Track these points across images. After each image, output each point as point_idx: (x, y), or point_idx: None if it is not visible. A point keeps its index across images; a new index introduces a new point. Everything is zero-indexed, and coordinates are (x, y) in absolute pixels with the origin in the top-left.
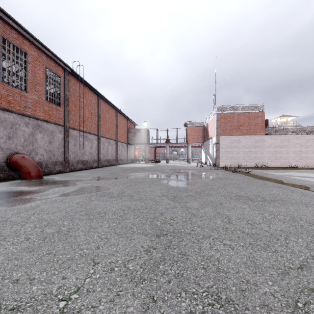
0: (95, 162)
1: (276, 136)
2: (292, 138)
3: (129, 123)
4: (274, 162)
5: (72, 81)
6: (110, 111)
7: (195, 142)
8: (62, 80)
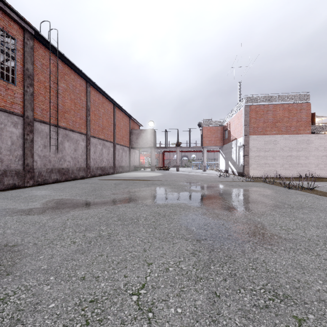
0: (81, 170)
1: None
2: None
3: (132, 123)
4: (323, 170)
5: (40, 51)
6: (106, 105)
7: (212, 145)
8: (19, 45)
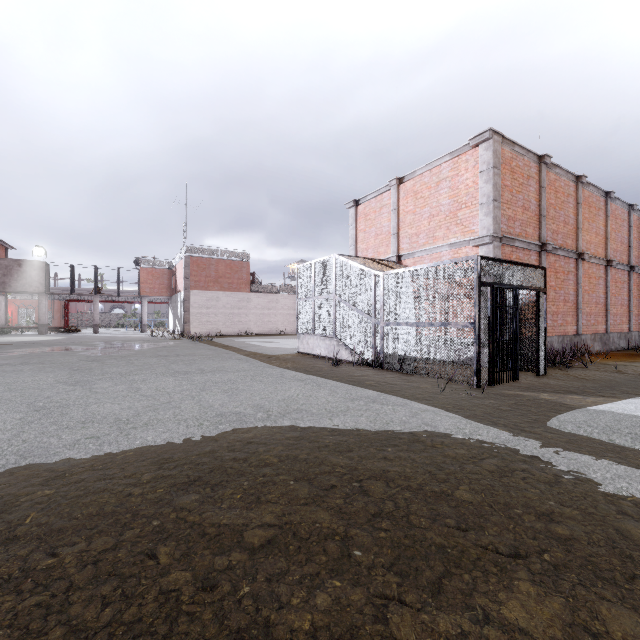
0: None
1: (264, 294)
2: (281, 298)
3: None
4: (261, 327)
5: None
6: None
7: (155, 294)
8: None
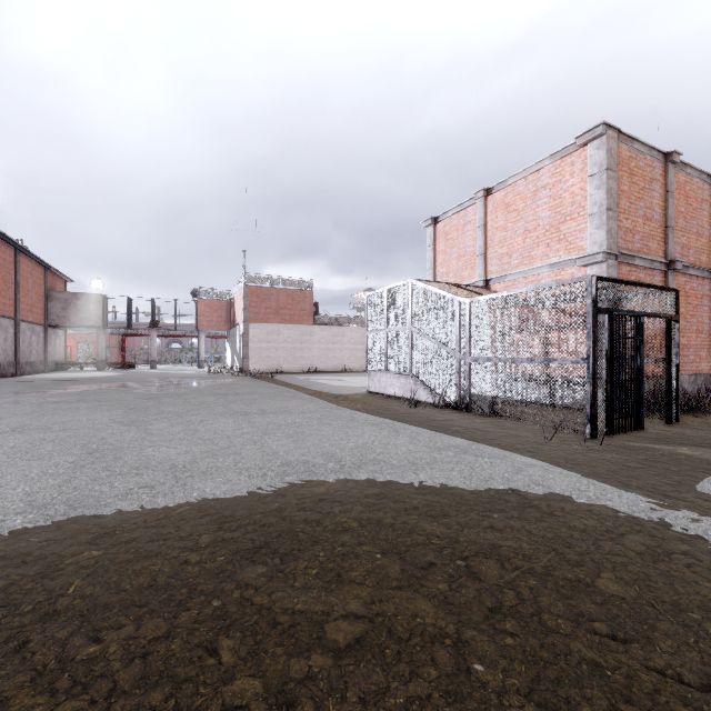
0: None
1: (329, 327)
2: (347, 331)
3: (50, 277)
4: (325, 364)
5: None
6: (1, 252)
7: (212, 328)
8: None
